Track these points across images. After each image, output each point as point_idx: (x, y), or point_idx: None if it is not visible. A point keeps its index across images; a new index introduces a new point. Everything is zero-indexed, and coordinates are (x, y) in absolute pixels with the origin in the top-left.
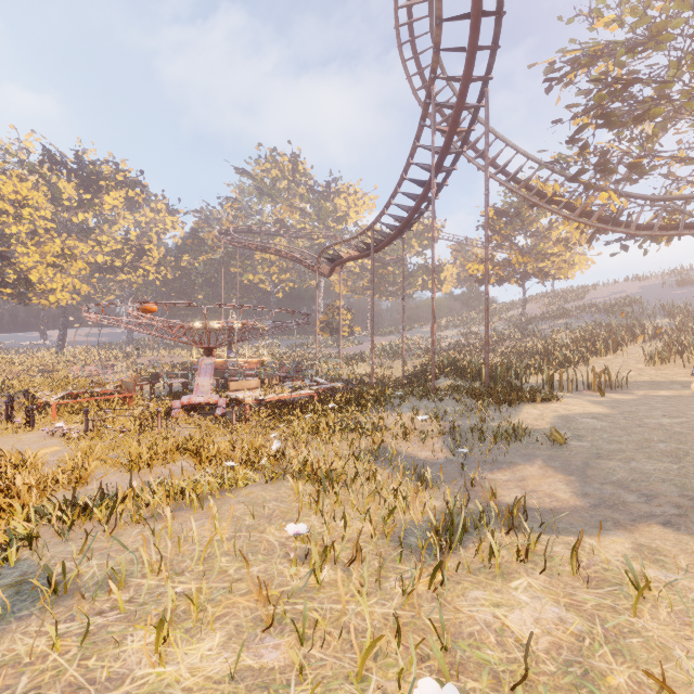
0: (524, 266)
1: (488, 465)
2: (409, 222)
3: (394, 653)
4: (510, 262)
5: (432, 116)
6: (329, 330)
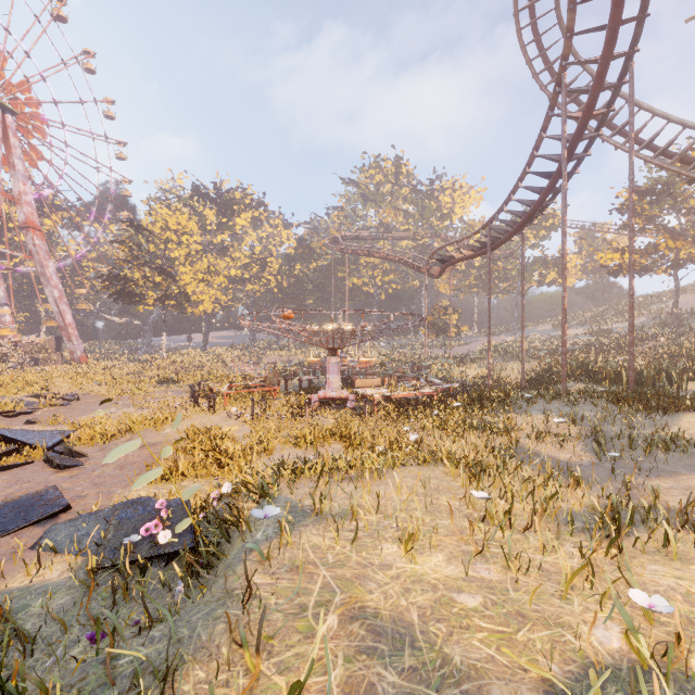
0: (676, 251)
1: (643, 472)
2: (531, 217)
3: (587, 589)
4: (656, 249)
5: (562, 105)
6: (434, 330)
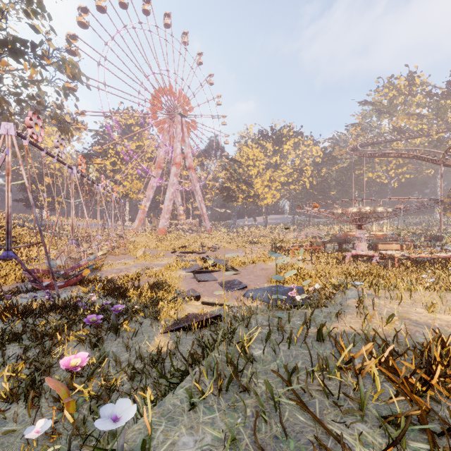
0: None
1: None
2: None
3: None
4: None
5: None
6: (450, 210)
